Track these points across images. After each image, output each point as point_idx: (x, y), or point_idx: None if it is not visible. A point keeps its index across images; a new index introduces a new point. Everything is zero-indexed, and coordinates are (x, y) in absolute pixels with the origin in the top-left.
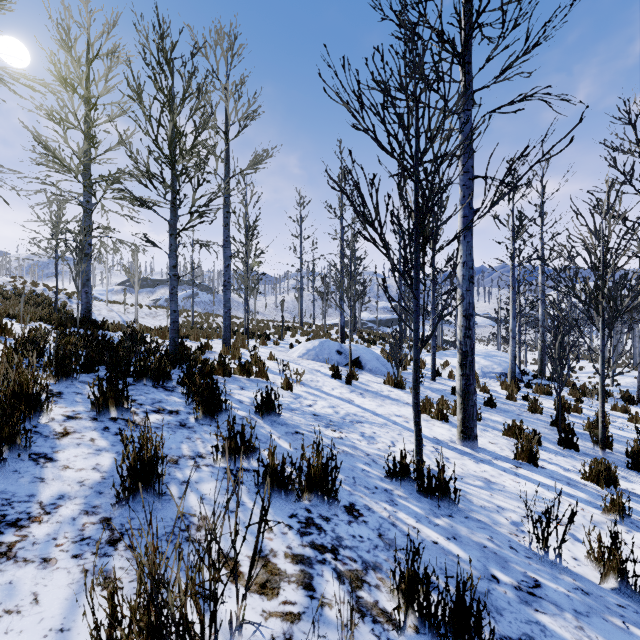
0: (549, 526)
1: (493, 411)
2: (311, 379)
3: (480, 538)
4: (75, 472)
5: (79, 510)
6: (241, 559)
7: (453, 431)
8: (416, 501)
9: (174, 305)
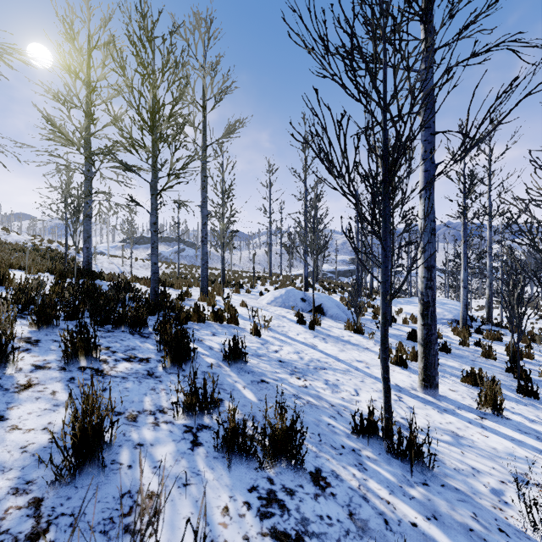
0: None
1: (448, 356)
2: (278, 324)
3: (463, 516)
4: (22, 434)
5: (8, 488)
6: None
7: (413, 377)
8: (386, 464)
9: (154, 258)
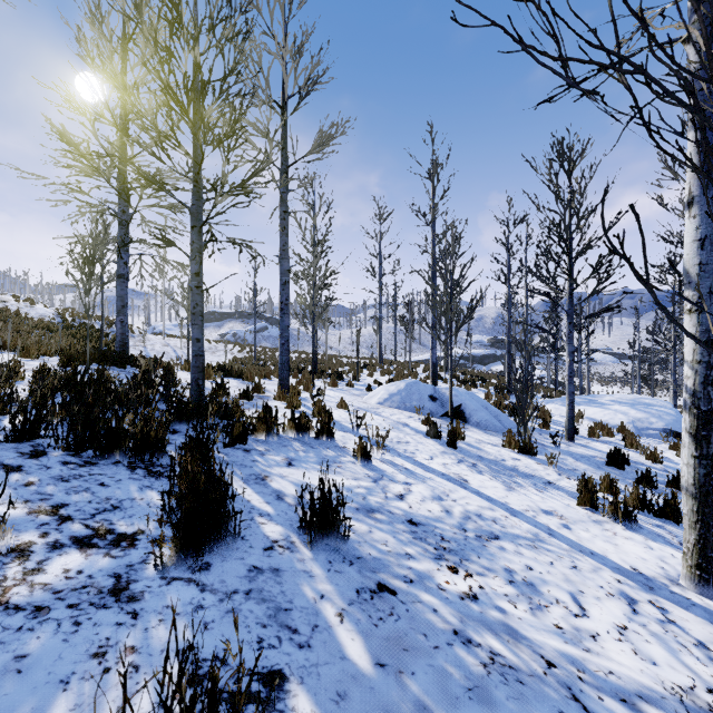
0: None
1: None
2: (397, 439)
3: None
4: None
5: None
6: None
7: (656, 549)
8: None
9: (197, 331)
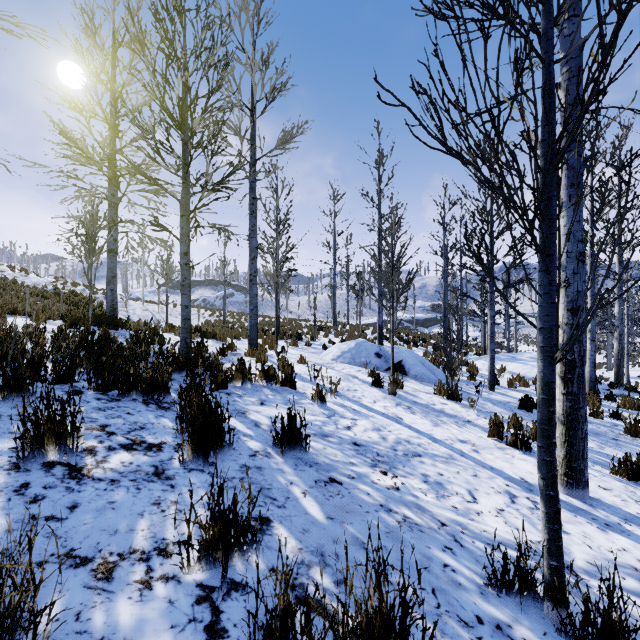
0: None
1: None
2: (347, 388)
3: None
4: None
5: None
6: None
7: None
8: None
9: (186, 299)
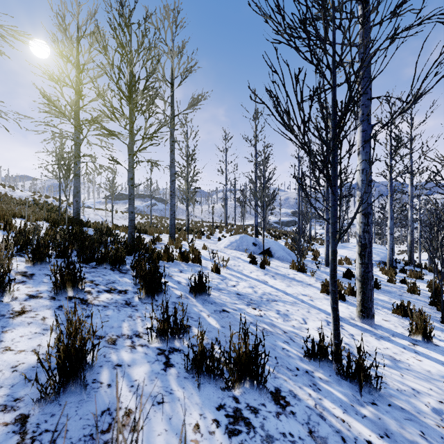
0: None
1: (379, 292)
2: (234, 264)
3: (412, 434)
4: (13, 354)
5: None
6: None
7: (351, 309)
8: (337, 385)
9: (131, 207)
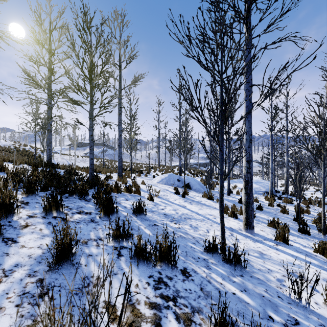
0: (302, 285)
1: (261, 212)
2: (163, 194)
3: (260, 290)
4: (27, 249)
5: (25, 274)
6: (118, 306)
7: (240, 223)
8: (221, 266)
9: (91, 155)
